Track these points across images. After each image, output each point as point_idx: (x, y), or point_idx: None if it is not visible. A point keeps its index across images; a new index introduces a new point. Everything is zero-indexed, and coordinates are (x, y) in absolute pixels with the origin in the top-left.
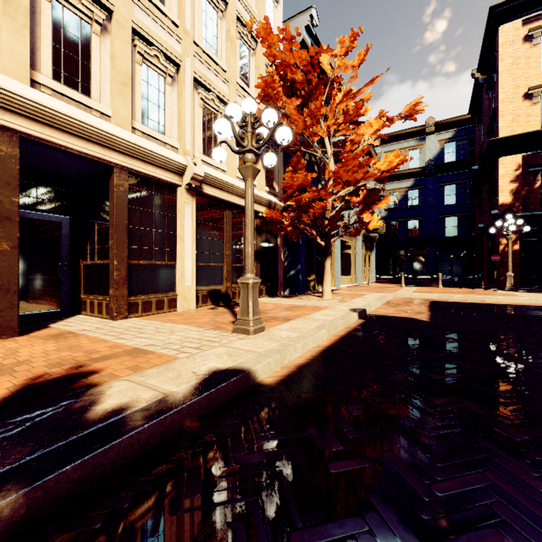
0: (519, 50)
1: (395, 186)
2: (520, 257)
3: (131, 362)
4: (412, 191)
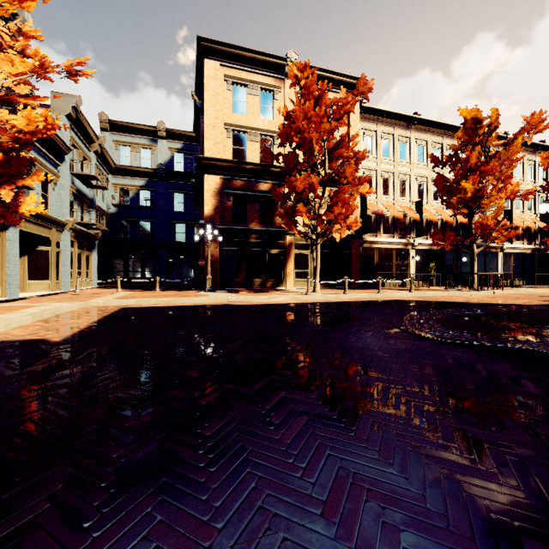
0: (218, 88)
1: (126, 182)
2: (219, 262)
3: None
4: (145, 192)
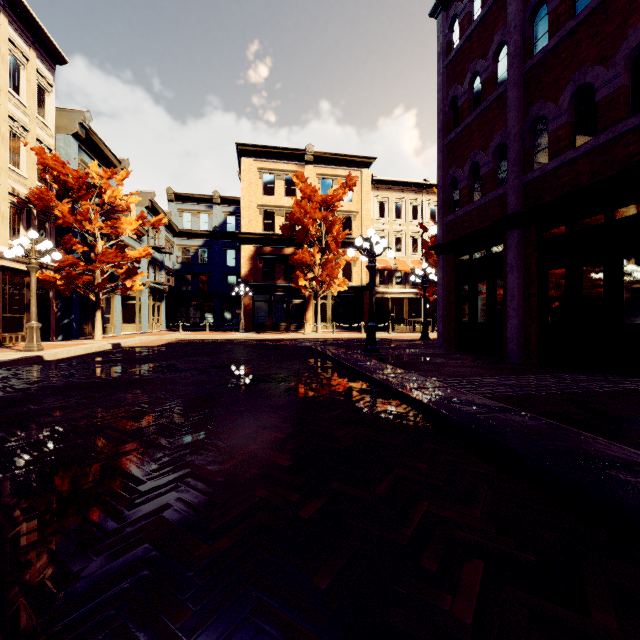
0: (252, 178)
1: (188, 243)
2: (253, 311)
3: None
4: (203, 250)
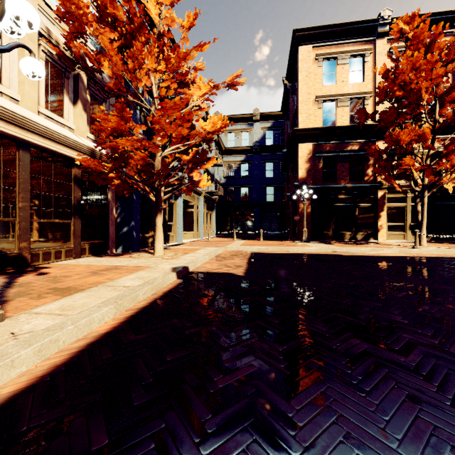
0: (310, 67)
1: (231, 159)
2: (311, 217)
3: None
4: (244, 165)
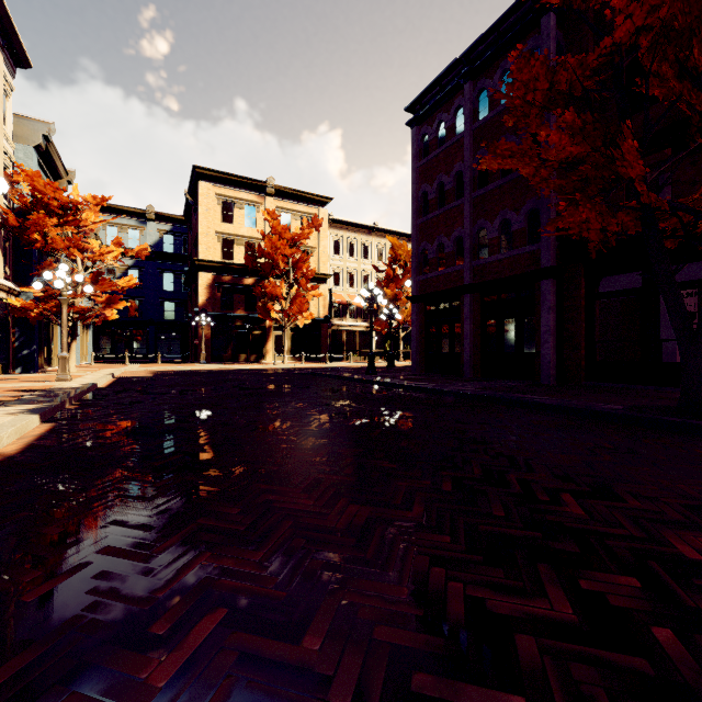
0: (210, 204)
1: None
2: (211, 341)
3: (36, 387)
4: (133, 271)
